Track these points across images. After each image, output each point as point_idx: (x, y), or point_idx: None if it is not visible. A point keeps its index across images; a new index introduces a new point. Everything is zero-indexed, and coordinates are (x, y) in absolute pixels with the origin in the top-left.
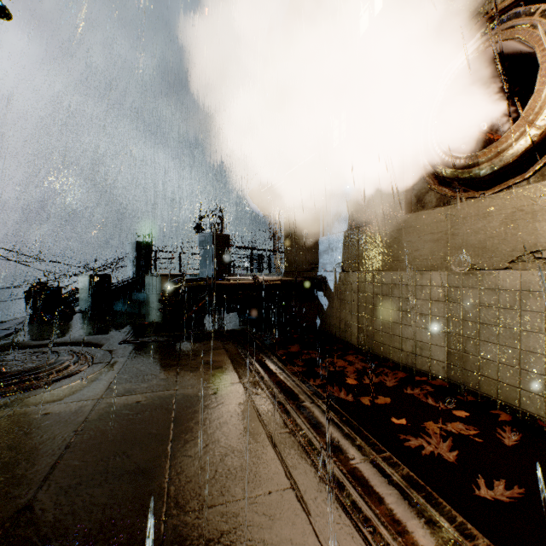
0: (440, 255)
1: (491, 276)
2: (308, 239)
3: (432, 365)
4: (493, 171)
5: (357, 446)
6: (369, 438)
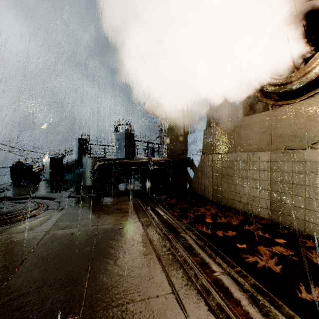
0: (265, 141)
1: (300, 153)
2: (181, 135)
3: (260, 211)
4: (301, 85)
5: (217, 263)
6: (225, 257)
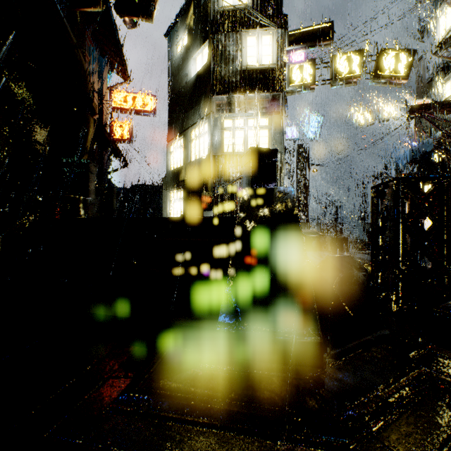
0: None
1: None
2: None
3: None
4: None
5: None
6: None
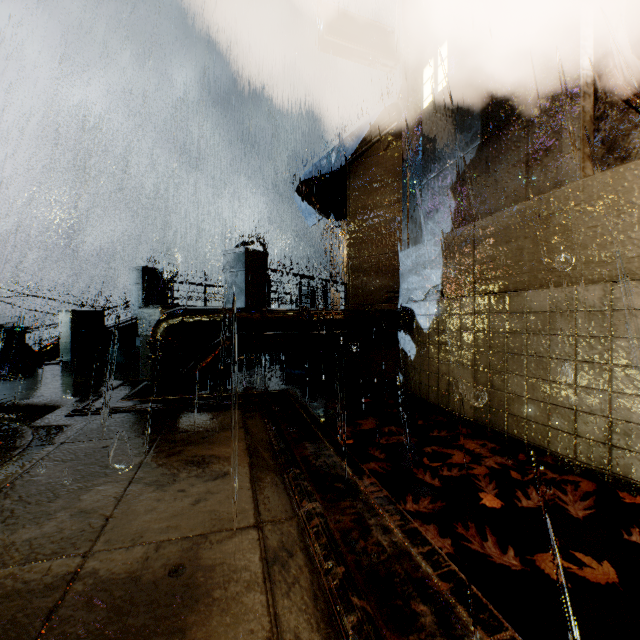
0: None
1: None
2: (383, 255)
3: None
4: None
5: None
6: None
